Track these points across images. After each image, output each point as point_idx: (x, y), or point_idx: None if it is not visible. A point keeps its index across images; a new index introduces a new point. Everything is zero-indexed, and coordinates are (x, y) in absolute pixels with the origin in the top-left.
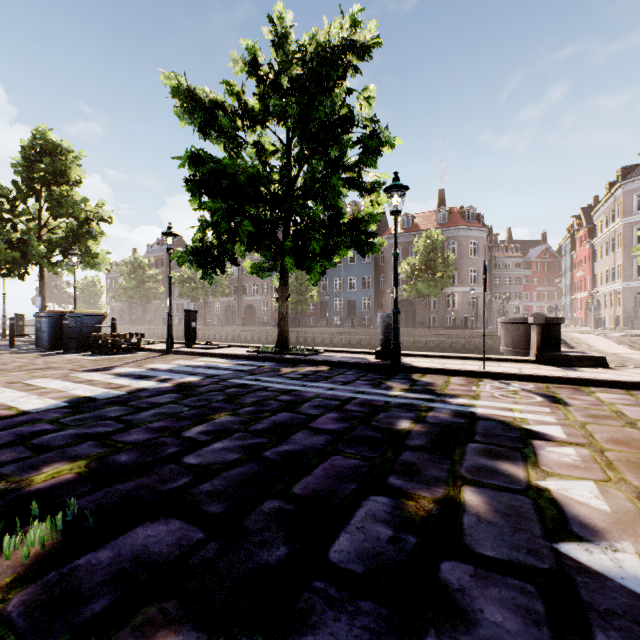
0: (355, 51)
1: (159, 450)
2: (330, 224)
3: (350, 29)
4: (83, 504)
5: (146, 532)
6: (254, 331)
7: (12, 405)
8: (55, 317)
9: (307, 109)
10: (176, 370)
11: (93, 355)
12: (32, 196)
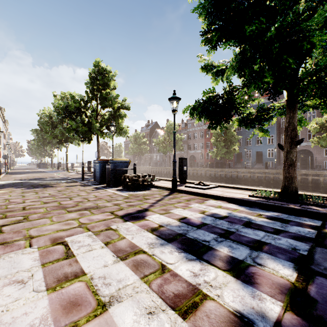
0: None
1: None
2: None
3: None
4: None
5: None
6: (197, 170)
7: None
8: (102, 163)
9: None
10: (214, 227)
11: (124, 190)
12: (93, 98)
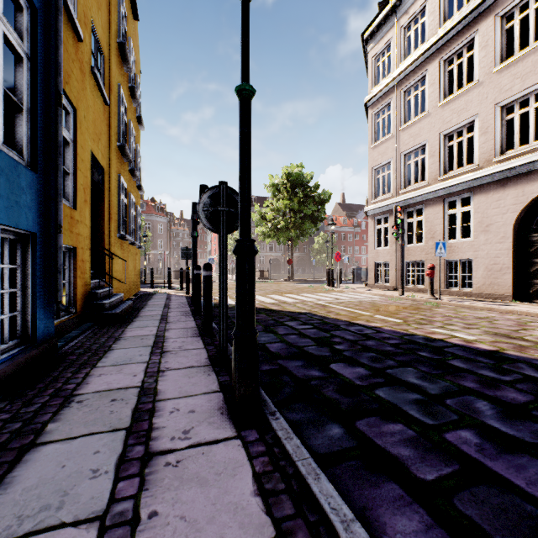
0: None
1: None
2: None
3: None
4: None
5: None
6: None
7: None
8: None
9: None
10: None
11: None
12: None
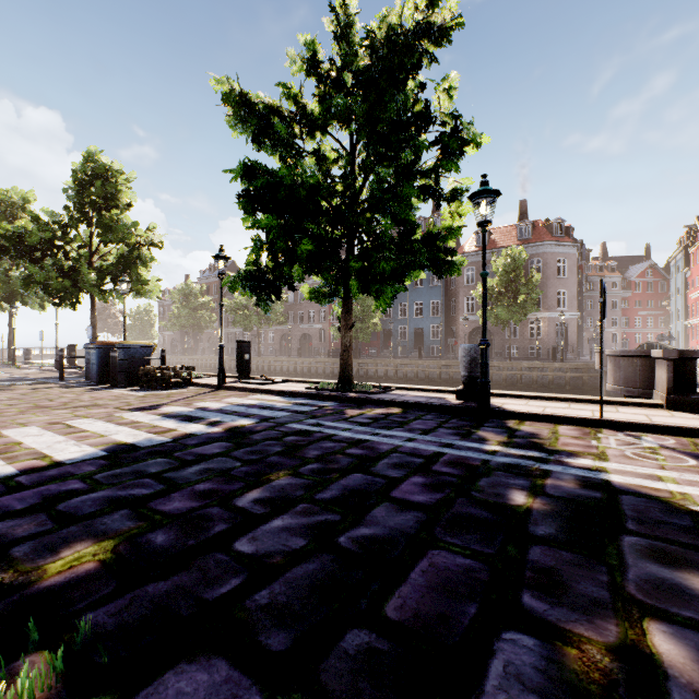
0: (432, 35)
1: (204, 527)
2: (401, 241)
3: (426, 10)
4: (100, 619)
5: (179, 684)
6: (311, 362)
7: (47, 453)
8: (104, 349)
9: (375, 107)
10: (227, 410)
11: (141, 390)
12: (83, 222)
